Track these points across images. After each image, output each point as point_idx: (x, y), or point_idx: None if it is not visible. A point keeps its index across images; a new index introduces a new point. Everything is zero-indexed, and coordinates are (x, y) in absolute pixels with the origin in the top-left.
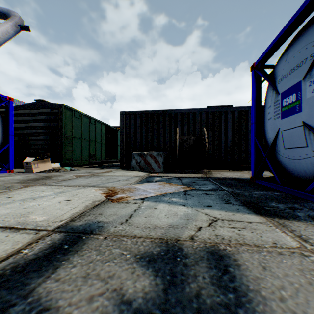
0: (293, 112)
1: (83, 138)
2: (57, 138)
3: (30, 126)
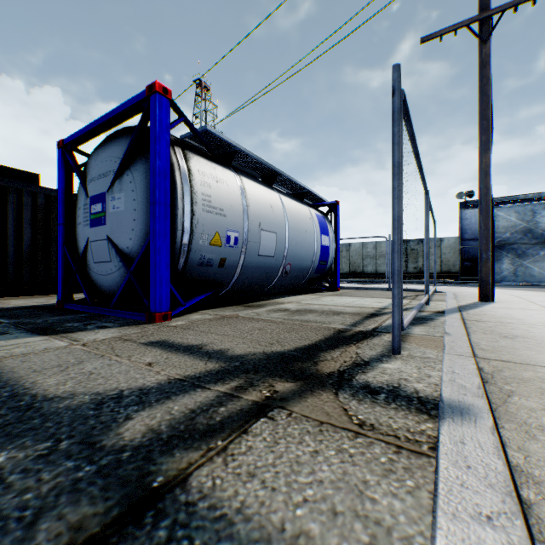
0: (101, 223)
1: None
2: None
3: None
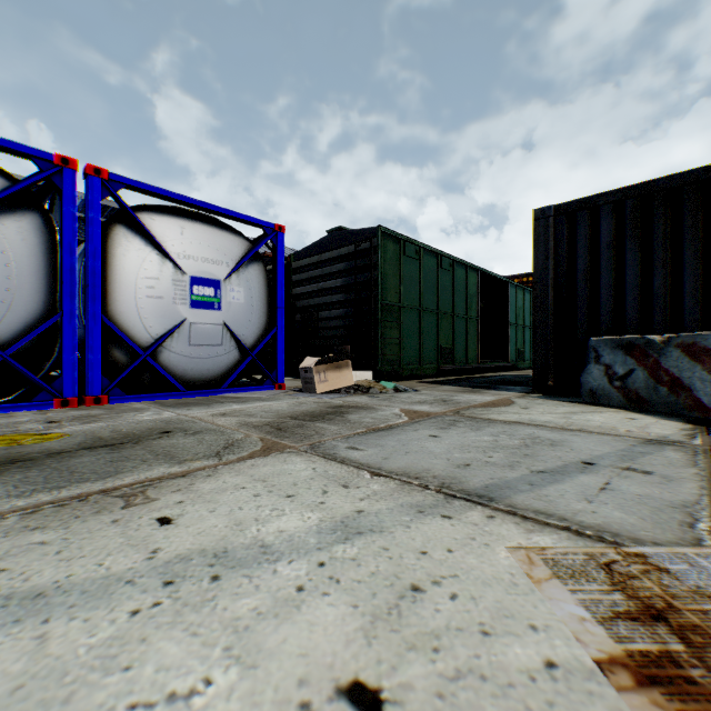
0: None
1: (424, 308)
2: (367, 311)
3: (318, 289)
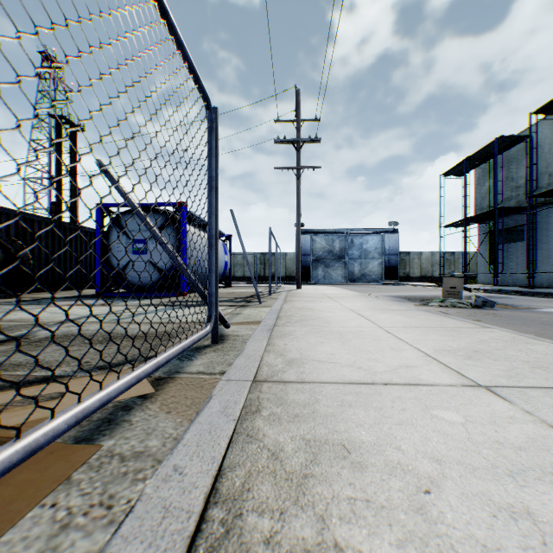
0: (143, 253)
1: None
2: None
3: None
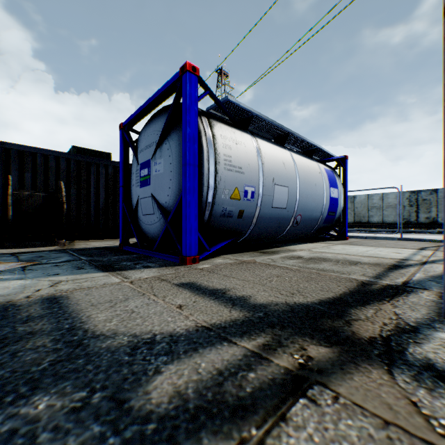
0: (147, 183)
1: None
2: None
3: None
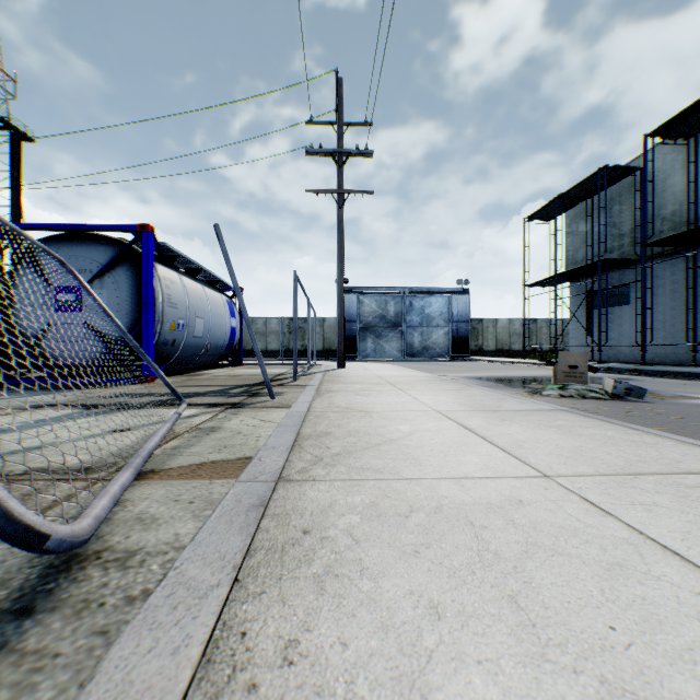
0: (75, 310)
1: None
2: None
3: None
